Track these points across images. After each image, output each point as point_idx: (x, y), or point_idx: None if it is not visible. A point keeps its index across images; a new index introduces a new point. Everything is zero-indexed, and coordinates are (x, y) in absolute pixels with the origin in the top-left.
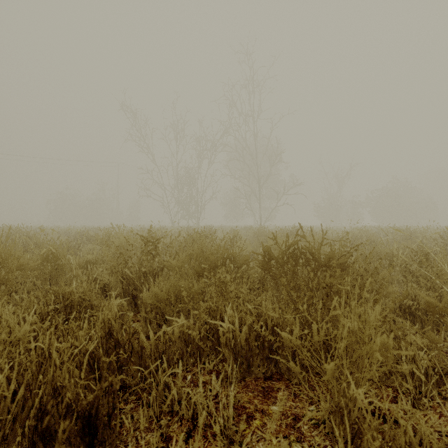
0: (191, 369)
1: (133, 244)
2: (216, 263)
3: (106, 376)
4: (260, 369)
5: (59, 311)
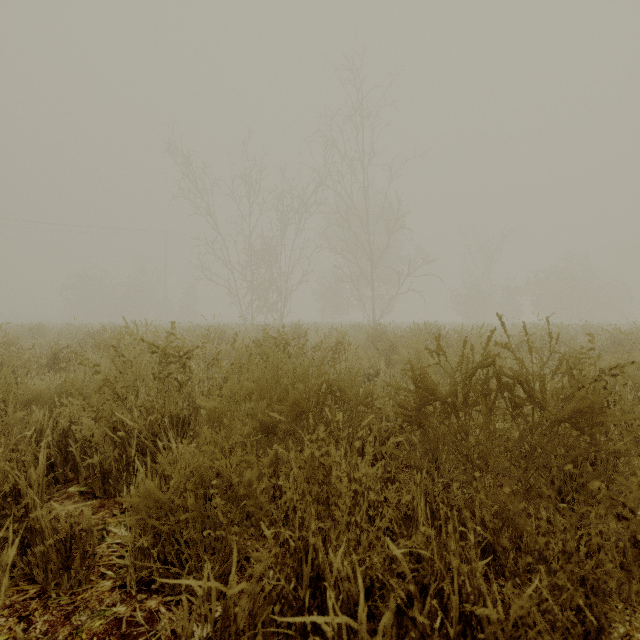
0: None
1: (136, 361)
2: (303, 406)
3: None
4: None
5: None
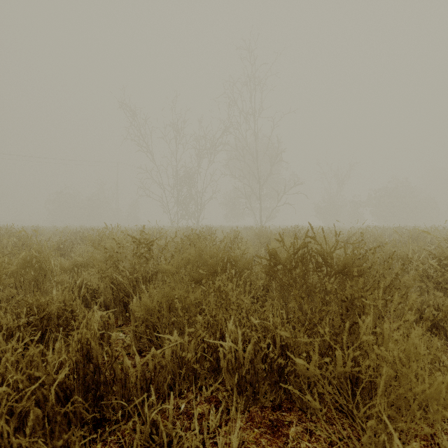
0: (185, 395)
1: (124, 246)
2: (215, 268)
3: (80, 411)
4: (267, 397)
5: (34, 325)
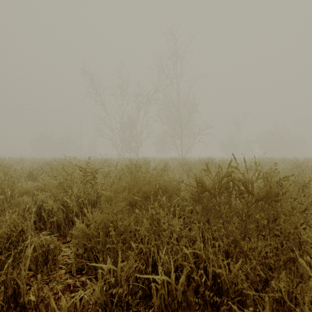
0: None
1: (73, 174)
2: (148, 194)
3: None
4: None
5: None
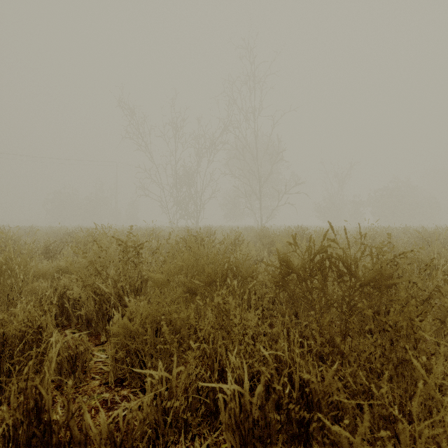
0: None
1: (108, 250)
2: (214, 277)
3: None
4: None
5: None
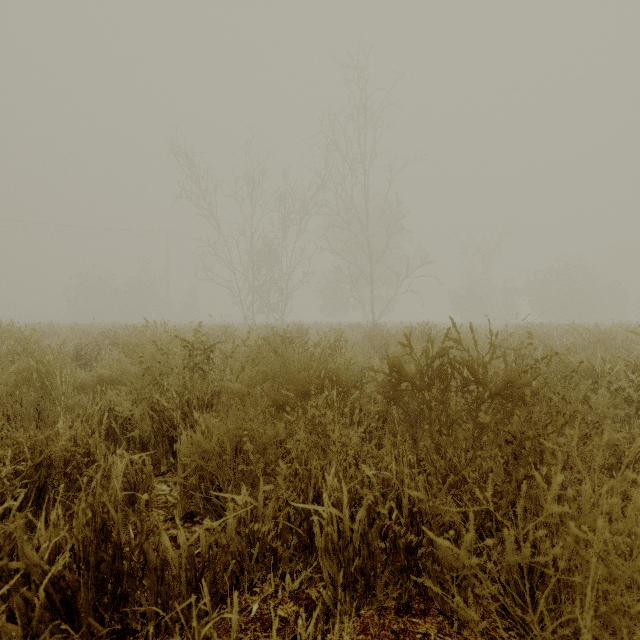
0: (260, 589)
1: (170, 354)
2: (307, 387)
3: (88, 622)
4: (388, 592)
5: (25, 476)
